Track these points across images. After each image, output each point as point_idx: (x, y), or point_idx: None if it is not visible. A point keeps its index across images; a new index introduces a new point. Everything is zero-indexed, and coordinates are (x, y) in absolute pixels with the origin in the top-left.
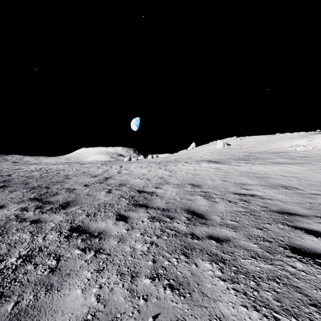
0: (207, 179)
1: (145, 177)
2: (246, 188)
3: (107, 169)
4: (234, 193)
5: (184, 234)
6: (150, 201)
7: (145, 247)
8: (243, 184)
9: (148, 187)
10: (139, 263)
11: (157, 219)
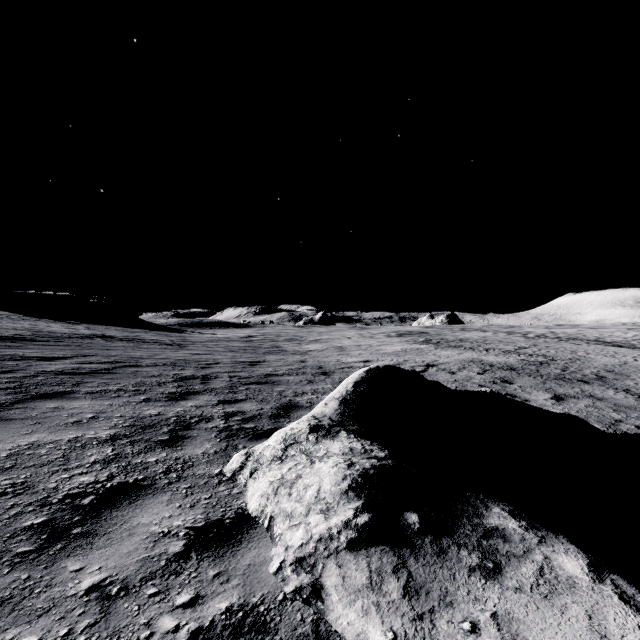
0: None
1: None
2: None
3: (637, 334)
4: None
5: None
6: None
7: None
8: None
9: None
10: None
11: None
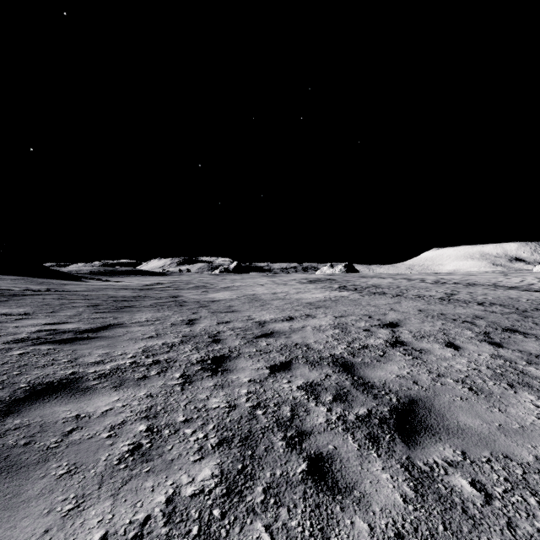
0: None
1: None
2: None
3: (521, 279)
4: None
5: None
6: None
7: None
8: None
9: None
10: None
11: None
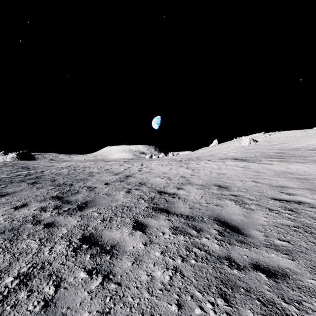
0: (236, 179)
1: (166, 176)
2: (287, 192)
3: (128, 166)
4: (273, 199)
5: (218, 259)
6: (171, 205)
7: (166, 276)
8: (282, 187)
9: (169, 188)
10: (158, 307)
11: (180, 231)
